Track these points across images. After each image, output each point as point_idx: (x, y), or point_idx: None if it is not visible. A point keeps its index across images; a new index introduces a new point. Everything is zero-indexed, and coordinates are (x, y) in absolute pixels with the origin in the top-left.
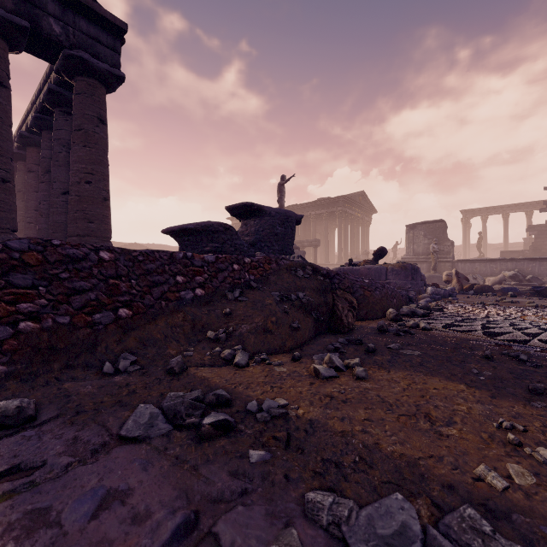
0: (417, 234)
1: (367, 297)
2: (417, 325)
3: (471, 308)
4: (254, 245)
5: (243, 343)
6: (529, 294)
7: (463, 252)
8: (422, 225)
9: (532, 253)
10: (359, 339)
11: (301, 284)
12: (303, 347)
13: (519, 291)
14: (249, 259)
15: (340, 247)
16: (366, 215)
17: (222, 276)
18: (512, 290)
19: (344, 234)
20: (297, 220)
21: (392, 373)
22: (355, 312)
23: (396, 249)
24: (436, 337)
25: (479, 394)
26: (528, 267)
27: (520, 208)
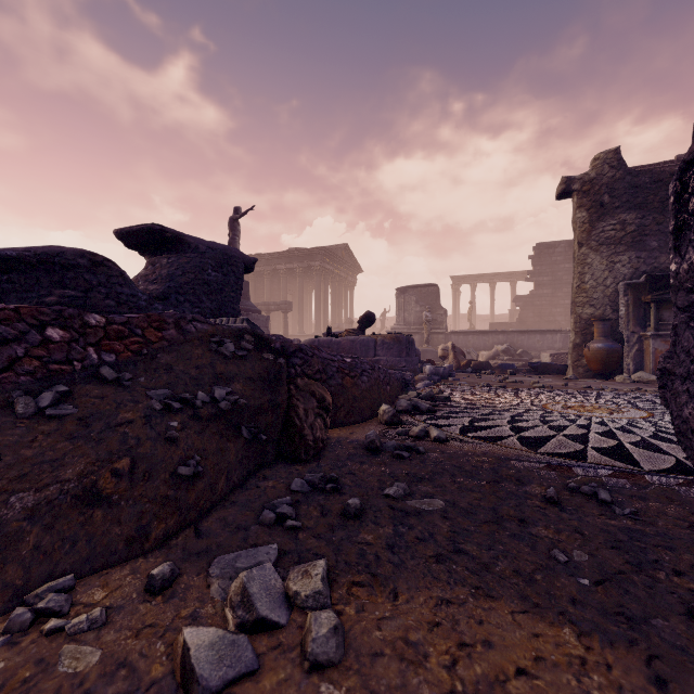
0: (408, 300)
1: (350, 387)
2: (426, 432)
3: (481, 395)
4: (165, 299)
5: (1, 552)
6: (525, 371)
7: (453, 323)
8: (414, 289)
9: (519, 325)
10: (332, 477)
11: (227, 368)
12: (207, 520)
13: (516, 368)
14: (100, 317)
15: (318, 313)
16: (350, 275)
17: (3, 356)
18: (510, 366)
19: (324, 297)
20: (248, 265)
21: (404, 602)
22: (330, 415)
23: (384, 317)
24: (458, 456)
25: (624, 675)
26: (518, 341)
27: (506, 278)
